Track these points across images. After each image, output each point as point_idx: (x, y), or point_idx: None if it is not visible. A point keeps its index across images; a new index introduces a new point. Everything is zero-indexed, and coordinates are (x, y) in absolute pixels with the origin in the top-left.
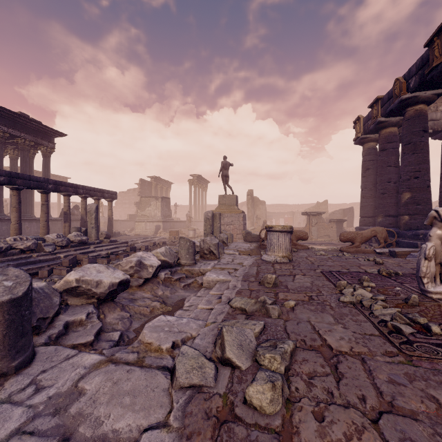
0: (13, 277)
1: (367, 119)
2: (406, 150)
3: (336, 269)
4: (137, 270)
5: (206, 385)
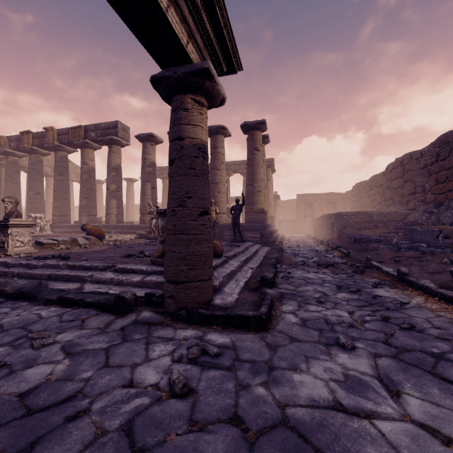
0: None
1: None
2: (8, 179)
3: None
4: None
5: None
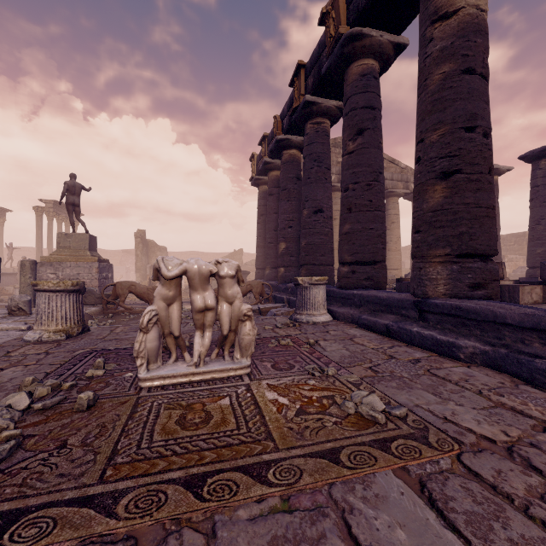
0: None
1: (259, 157)
2: (283, 196)
3: (117, 346)
4: None
5: None
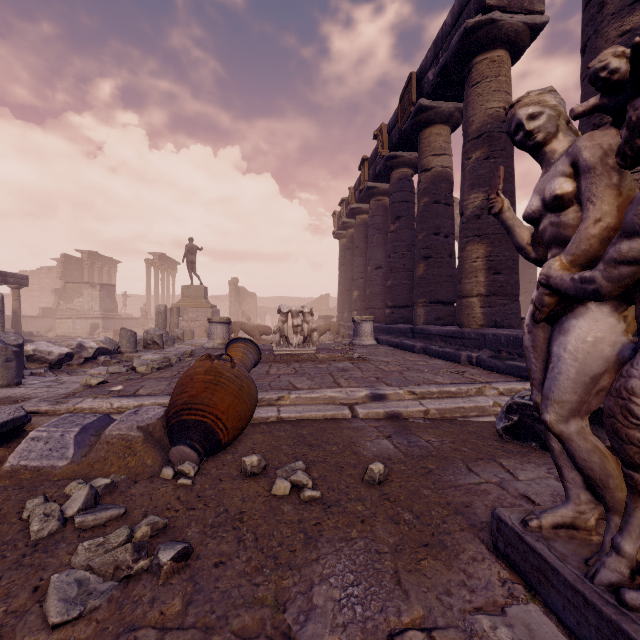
0: (14, 336)
1: (340, 215)
2: (356, 253)
3: None
4: (78, 351)
5: (122, 372)
